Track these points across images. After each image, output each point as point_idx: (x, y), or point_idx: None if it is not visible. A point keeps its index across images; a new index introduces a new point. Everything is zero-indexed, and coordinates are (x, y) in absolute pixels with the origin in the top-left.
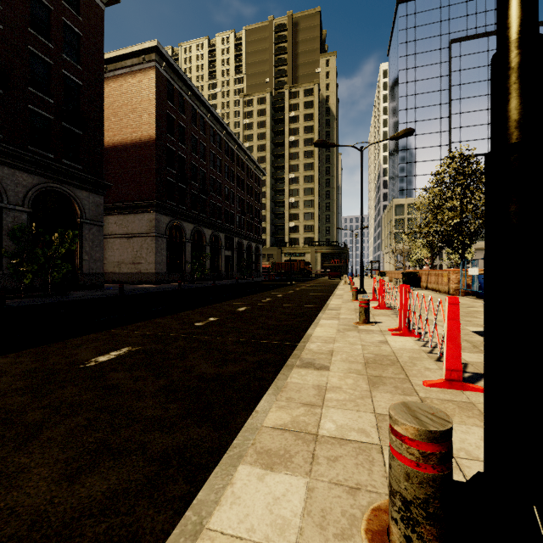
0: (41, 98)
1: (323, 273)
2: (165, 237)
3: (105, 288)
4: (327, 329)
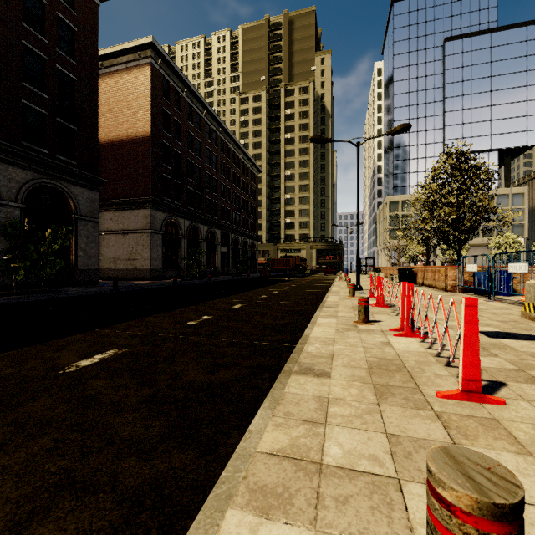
0: (35, 93)
1: (318, 269)
2: (161, 234)
3: (100, 284)
4: (325, 329)
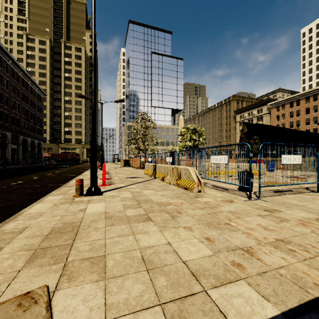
0: None
1: (88, 160)
2: None
3: None
4: None
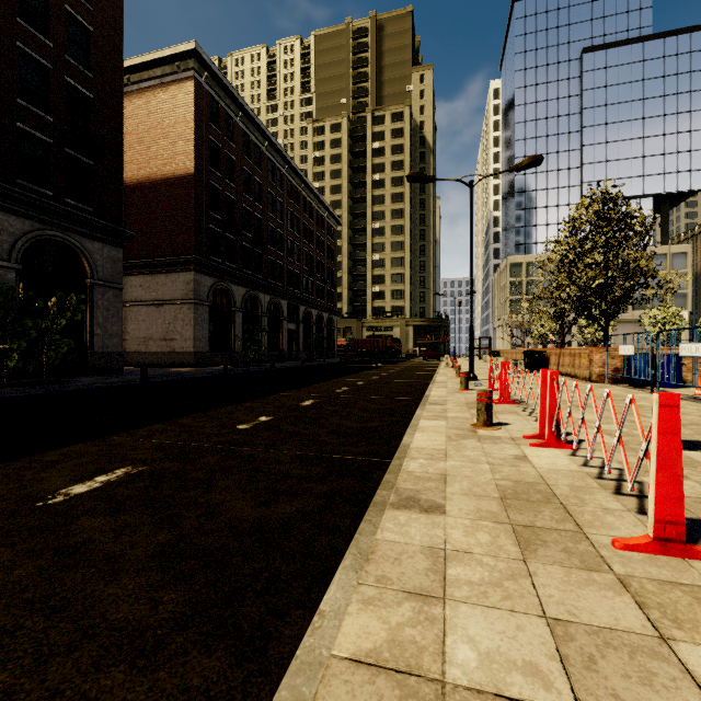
0: (36, 114)
1: (417, 353)
2: (208, 305)
3: (125, 372)
4: (431, 436)
